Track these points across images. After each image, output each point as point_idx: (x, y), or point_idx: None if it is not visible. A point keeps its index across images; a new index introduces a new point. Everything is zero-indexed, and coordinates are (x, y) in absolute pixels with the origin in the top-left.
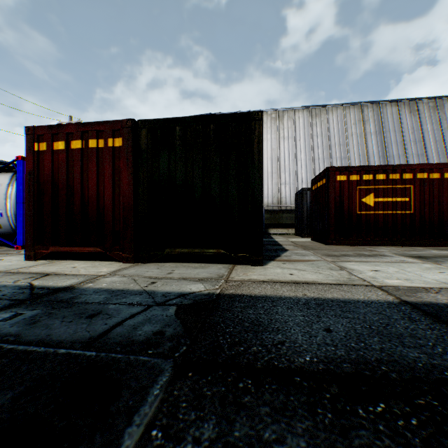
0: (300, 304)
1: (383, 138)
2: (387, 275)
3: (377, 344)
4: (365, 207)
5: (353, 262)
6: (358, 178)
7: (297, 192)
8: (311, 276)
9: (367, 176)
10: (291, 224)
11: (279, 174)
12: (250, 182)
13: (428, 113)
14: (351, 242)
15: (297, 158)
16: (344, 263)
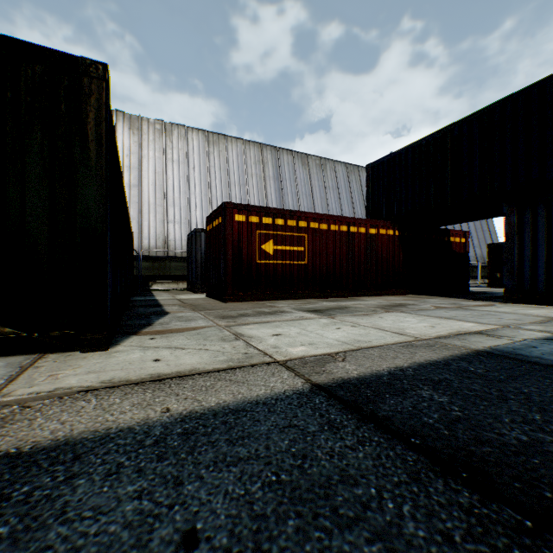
0: (147, 445)
1: (281, 185)
2: (291, 340)
3: (297, 549)
4: (265, 255)
5: (252, 324)
6: (258, 221)
7: (190, 234)
8: (190, 360)
9: (268, 219)
10: (182, 276)
11: (166, 208)
12: (81, 192)
13: (316, 170)
14: (250, 297)
15: (191, 191)
16: (242, 327)
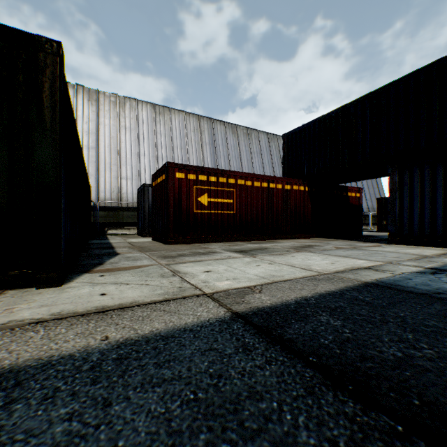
0: (84, 370)
1: (215, 149)
2: (219, 276)
3: None
4: (201, 206)
5: (188, 262)
6: (195, 178)
7: (139, 188)
8: (132, 293)
9: (203, 176)
10: (133, 223)
11: (120, 167)
12: (37, 151)
13: (243, 137)
14: (189, 240)
15: (141, 153)
16: (179, 265)
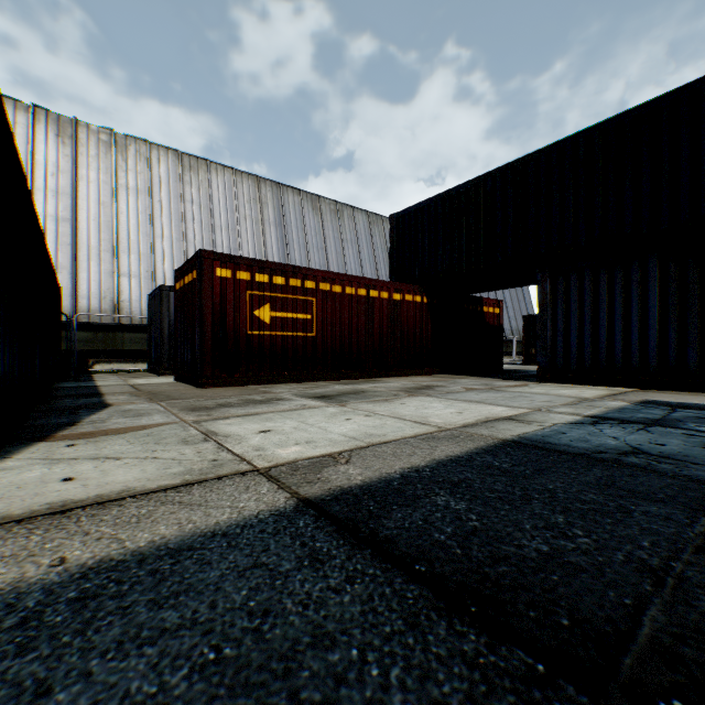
0: (5, 628)
1: (285, 233)
2: (283, 438)
3: None
4: (259, 324)
5: (233, 418)
6: (249, 278)
7: (153, 293)
8: (125, 475)
9: (263, 276)
10: (143, 352)
11: (117, 255)
12: None
13: (330, 217)
14: (239, 380)
15: (156, 233)
16: (218, 423)
